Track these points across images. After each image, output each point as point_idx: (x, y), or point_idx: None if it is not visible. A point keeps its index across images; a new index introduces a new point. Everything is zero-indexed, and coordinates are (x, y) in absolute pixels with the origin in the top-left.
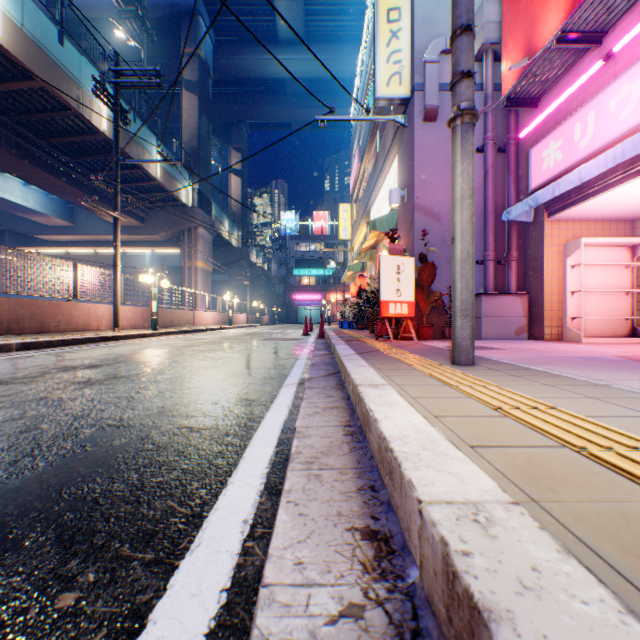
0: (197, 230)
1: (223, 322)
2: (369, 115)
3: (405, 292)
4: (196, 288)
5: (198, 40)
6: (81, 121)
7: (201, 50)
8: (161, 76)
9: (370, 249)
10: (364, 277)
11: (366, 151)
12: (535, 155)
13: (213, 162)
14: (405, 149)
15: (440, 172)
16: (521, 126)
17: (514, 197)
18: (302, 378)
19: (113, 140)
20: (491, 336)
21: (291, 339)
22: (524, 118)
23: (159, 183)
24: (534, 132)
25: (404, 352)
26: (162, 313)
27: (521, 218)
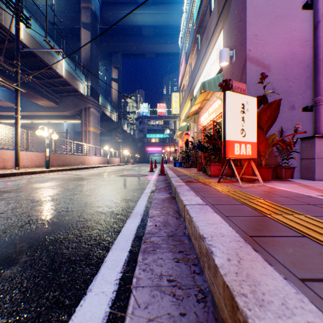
0: (90, 109)
1: (105, 162)
2: (193, 25)
3: (249, 132)
4: (89, 143)
5: None
6: (6, 32)
7: (92, 5)
8: None
9: (194, 115)
10: (188, 134)
11: (190, 53)
12: None
13: (101, 73)
14: (233, 16)
15: (270, 26)
16: None
17: None
18: None
19: (29, 47)
20: None
21: (140, 175)
22: None
23: (64, 79)
24: None
25: None
26: (61, 157)
27: None
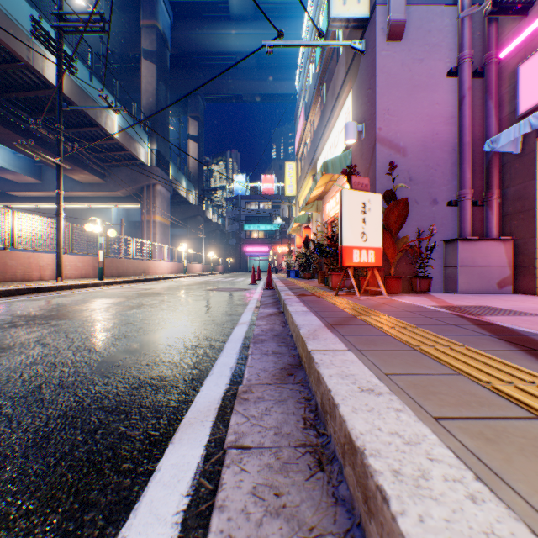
0: (155, 187)
1: (179, 271)
2: (316, 67)
3: (371, 236)
4: (154, 240)
5: (156, 13)
6: (34, 75)
7: (159, 23)
8: (106, 21)
9: (317, 200)
10: (309, 228)
11: (312, 106)
12: (527, 71)
13: (172, 128)
14: (362, 79)
15: (406, 99)
16: (501, 44)
17: (496, 125)
18: (231, 386)
19: (68, 96)
20: (469, 289)
21: (237, 289)
22: (506, 34)
23: (117, 141)
24: (522, 46)
25: (400, 322)
26: (115, 263)
27: (507, 149)
